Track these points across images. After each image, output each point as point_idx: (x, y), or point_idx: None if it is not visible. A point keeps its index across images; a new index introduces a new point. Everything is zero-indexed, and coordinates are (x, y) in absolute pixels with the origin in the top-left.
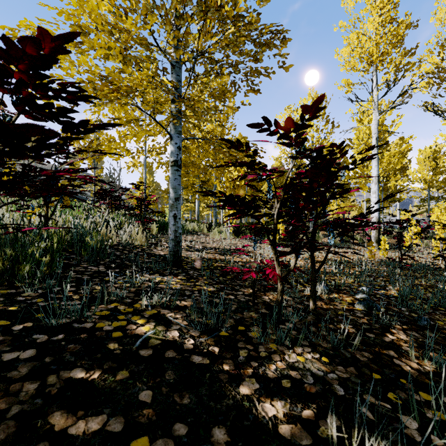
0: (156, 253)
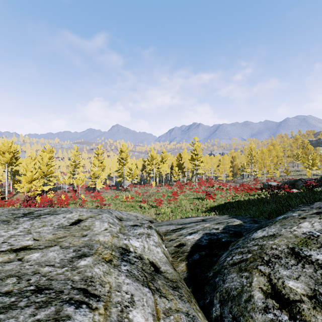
0: None
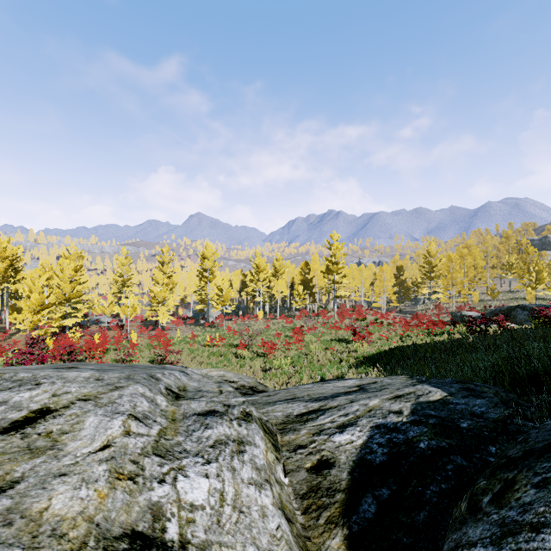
0: None
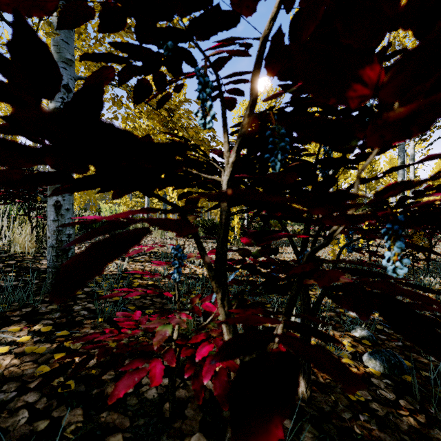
0: (41, 266)
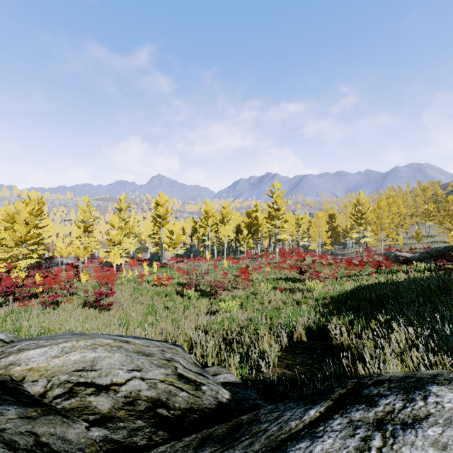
0: None
